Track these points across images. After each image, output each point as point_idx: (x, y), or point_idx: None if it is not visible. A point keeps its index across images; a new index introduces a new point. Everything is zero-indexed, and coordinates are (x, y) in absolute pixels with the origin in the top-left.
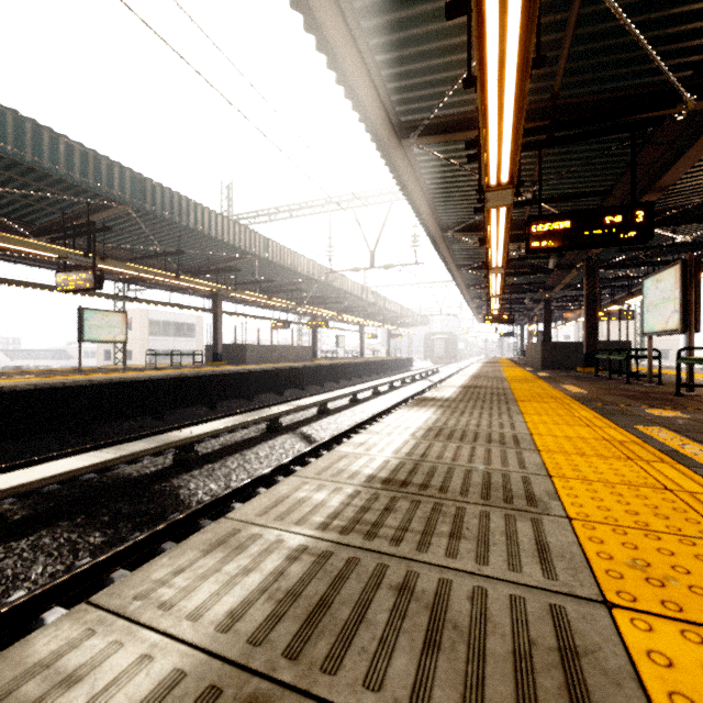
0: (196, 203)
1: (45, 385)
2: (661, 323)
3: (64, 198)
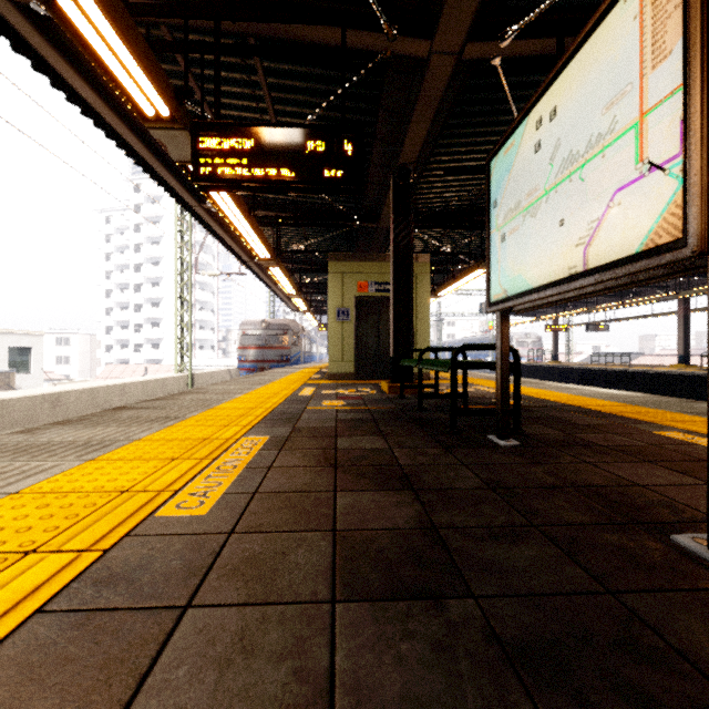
0: None
1: None
2: None
3: None
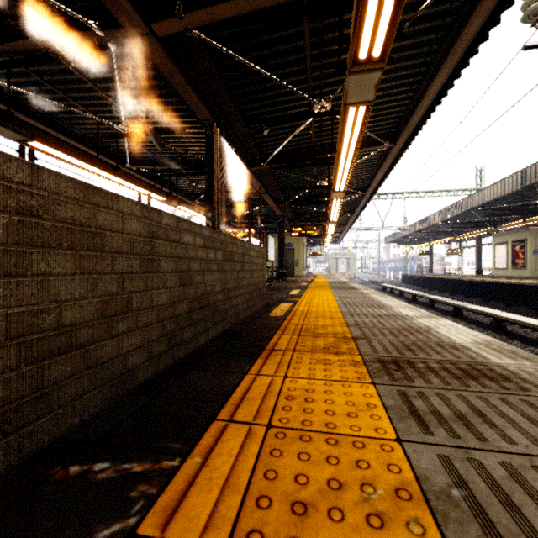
0: (502, 181)
1: (519, 283)
2: (272, 257)
3: (537, 192)
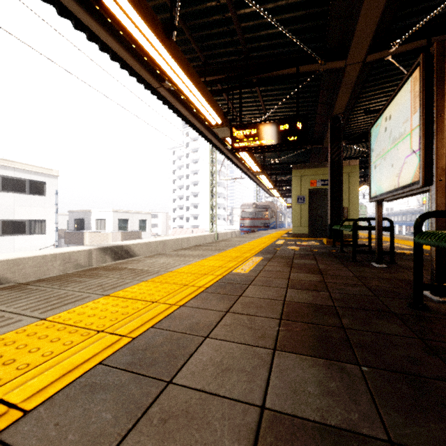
0: None
1: None
2: None
3: None
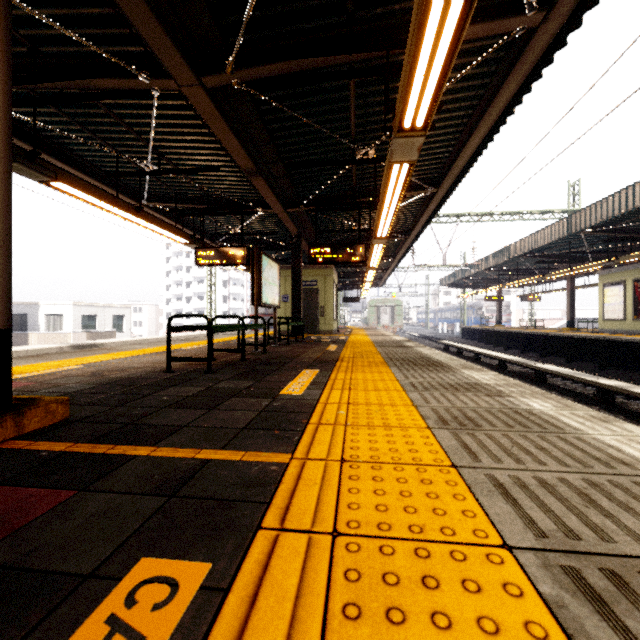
0: None
1: None
2: (272, 299)
3: None
